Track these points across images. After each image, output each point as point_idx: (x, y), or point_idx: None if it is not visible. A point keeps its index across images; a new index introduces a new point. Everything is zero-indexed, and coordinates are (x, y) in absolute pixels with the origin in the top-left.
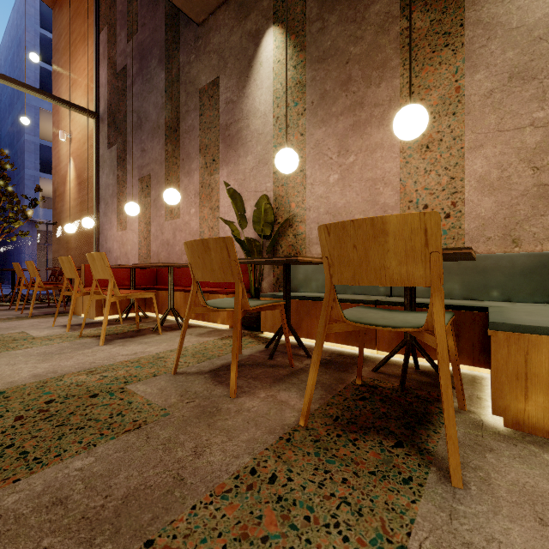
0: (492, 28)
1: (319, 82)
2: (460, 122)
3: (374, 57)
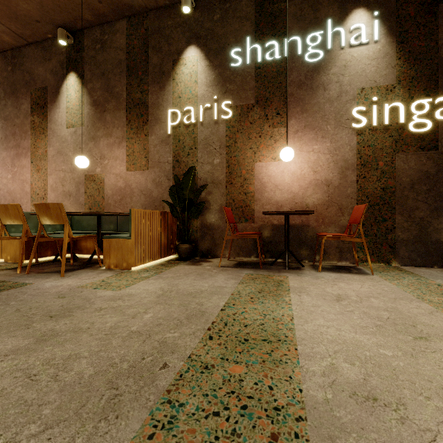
0: (54, 133)
1: (4, 130)
2: (47, 164)
3: (23, 127)
